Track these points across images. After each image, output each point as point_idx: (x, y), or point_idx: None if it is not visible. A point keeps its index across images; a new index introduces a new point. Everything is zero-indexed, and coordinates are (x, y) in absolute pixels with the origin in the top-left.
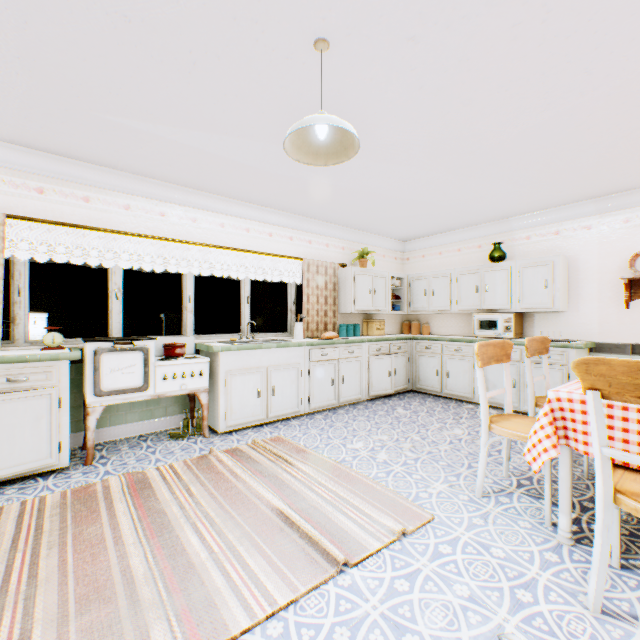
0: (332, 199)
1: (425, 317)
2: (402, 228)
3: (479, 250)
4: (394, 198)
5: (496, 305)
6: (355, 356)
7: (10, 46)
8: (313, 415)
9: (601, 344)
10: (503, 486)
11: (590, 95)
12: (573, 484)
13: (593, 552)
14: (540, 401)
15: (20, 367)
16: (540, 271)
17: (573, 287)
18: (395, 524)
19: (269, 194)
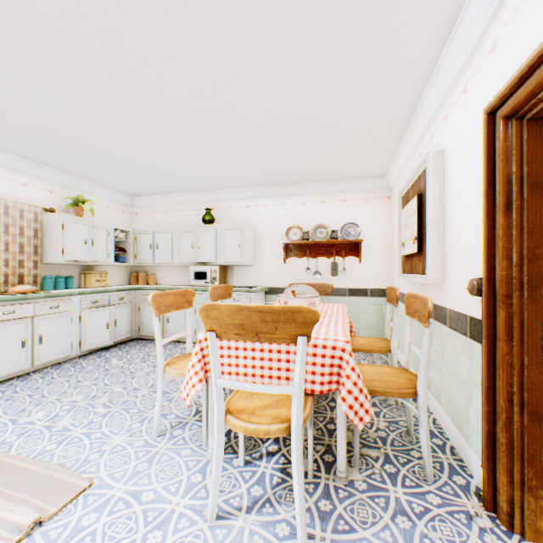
0: (17, 128)
1: (153, 269)
2: (125, 182)
3: (197, 213)
4: (103, 147)
5: (207, 259)
6: (61, 311)
7: None
8: None
9: (272, 288)
10: (183, 418)
11: (244, 99)
12: None
13: (213, 469)
14: None
15: None
16: (236, 234)
17: (257, 248)
18: (29, 516)
19: None
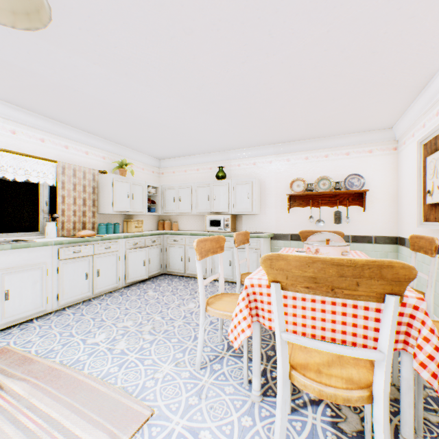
0: (83, 107)
1: (175, 217)
2: (156, 148)
3: (211, 171)
4: (143, 118)
5: (220, 209)
6: (112, 251)
7: None
8: (63, 311)
9: (277, 234)
10: (218, 352)
11: (272, 58)
12: (263, 336)
13: (276, 425)
14: (244, 278)
15: None
16: (246, 187)
17: (263, 199)
18: None
19: (2, 85)
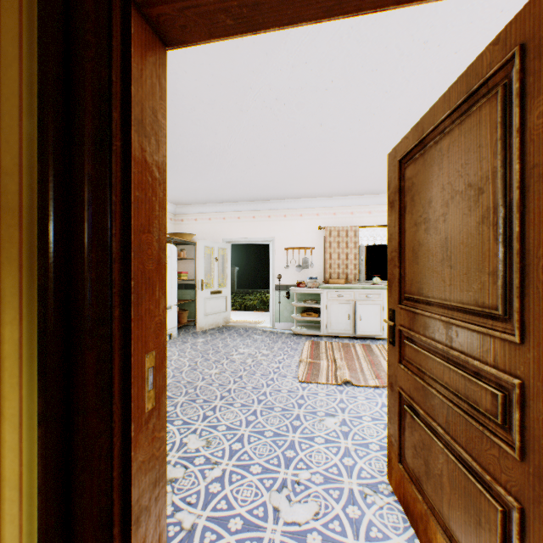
0: None
1: None
2: None
3: None
4: None
5: None
6: None
7: (379, 170)
8: None
9: None
10: None
11: None
12: None
13: None
14: None
15: (369, 291)
16: None
17: None
18: None
19: None
